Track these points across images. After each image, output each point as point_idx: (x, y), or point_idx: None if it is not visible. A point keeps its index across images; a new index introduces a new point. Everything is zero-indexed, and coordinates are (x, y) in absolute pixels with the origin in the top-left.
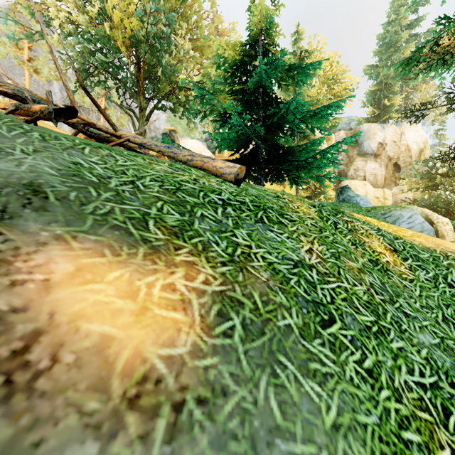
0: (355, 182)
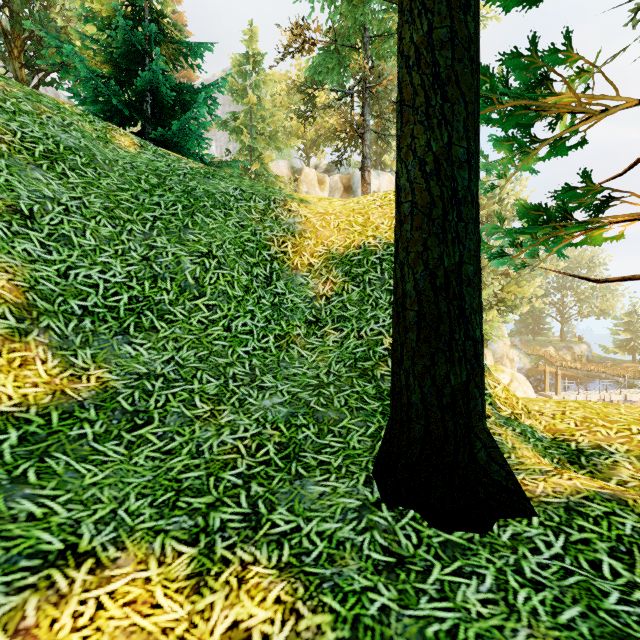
0: None
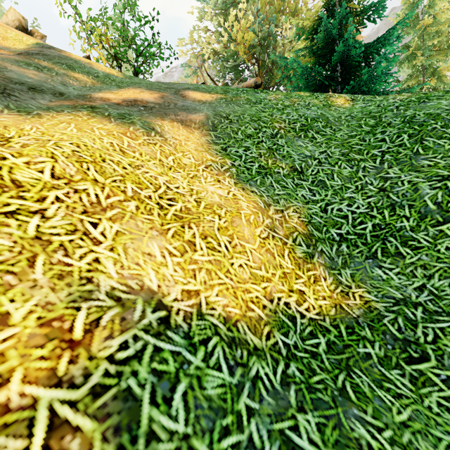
0: None
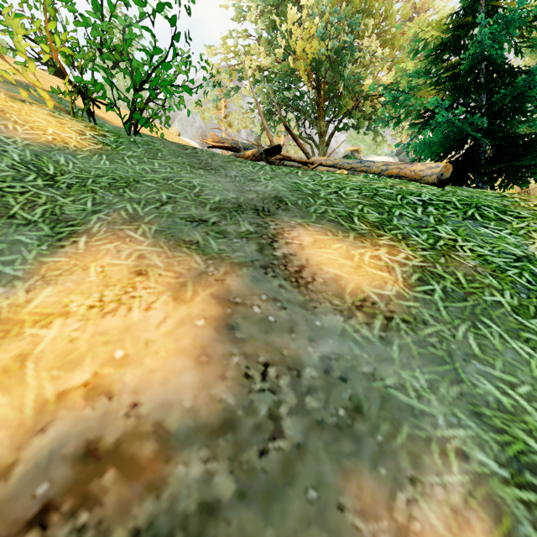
0: None
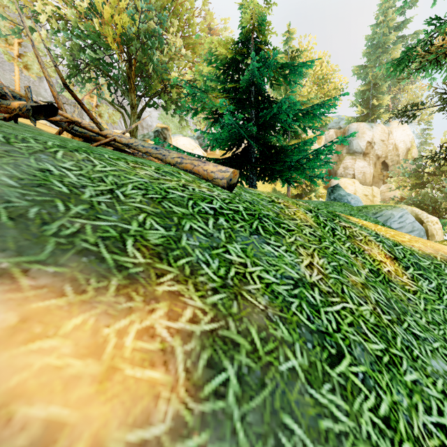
0: (345, 180)
